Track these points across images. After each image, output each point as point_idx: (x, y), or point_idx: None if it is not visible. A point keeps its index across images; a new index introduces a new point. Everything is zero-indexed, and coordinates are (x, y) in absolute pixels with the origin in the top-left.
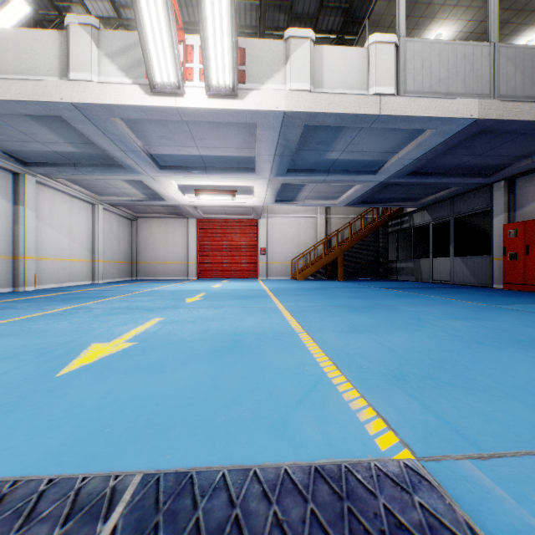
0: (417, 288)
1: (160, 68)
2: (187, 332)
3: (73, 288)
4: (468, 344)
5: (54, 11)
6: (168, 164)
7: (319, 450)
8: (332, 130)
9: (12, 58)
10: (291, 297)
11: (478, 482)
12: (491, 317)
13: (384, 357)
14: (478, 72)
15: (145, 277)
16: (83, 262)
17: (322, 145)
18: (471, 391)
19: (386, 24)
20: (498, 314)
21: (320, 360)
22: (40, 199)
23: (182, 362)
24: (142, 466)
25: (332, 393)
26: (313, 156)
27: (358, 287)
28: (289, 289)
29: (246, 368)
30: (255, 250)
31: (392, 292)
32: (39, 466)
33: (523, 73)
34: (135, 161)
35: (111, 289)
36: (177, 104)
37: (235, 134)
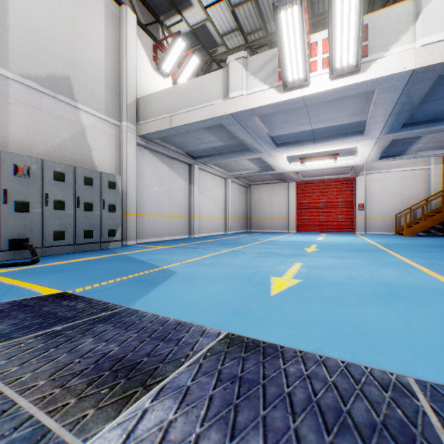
0: None
1: (292, 69)
2: (335, 276)
3: (218, 237)
4: None
5: (208, 55)
6: (283, 141)
7: None
8: None
9: (198, 95)
10: (413, 253)
11: None
12: None
13: None
14: None
15: (256, 229)
16: (220, 219)
17: None
18: None
19: None
20: None
21: None
22: (200, 179)
23: (356, 301)
24: (403, 372)
25: None
26: (438, 105)
27: None
28: (403, 245)
29: (428, 316)
30: (352, 206)
31: None
32: (322, 351)
33: None
34: (260, 144)
35: (241, 238)
36: (303, 94)
37: (349, 104)
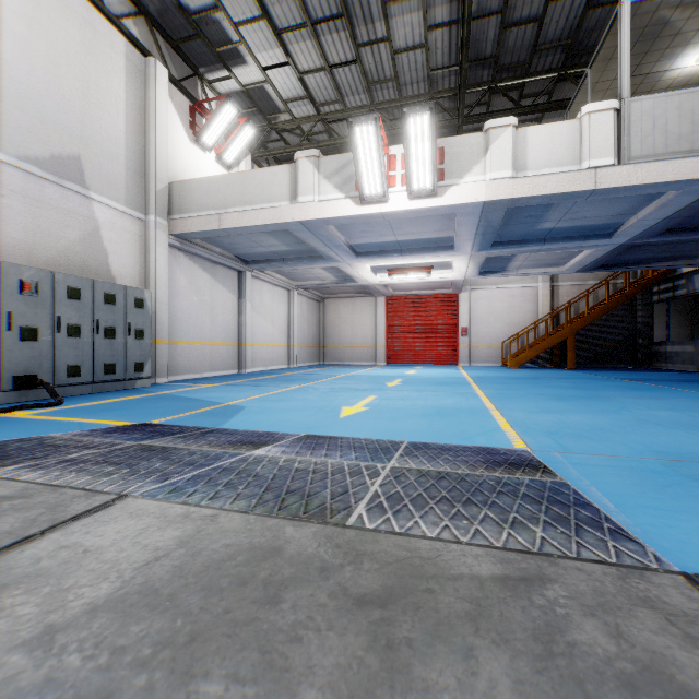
0: (677, 381)
1: (369, 184)
2: (401, 405)
3: (279, 372)
4: (643, 424)
5: (266, 121)
6: (364, 250)
7: (484, 445)
8: (541, 205)
9: (258, 192)
10: (493, 385)
11: (554, 456)
12: None
13: (552, 425)
14: None
15: (332, 361)
16: (281, 347)
17: (531, 218)
18: (597, 440)
19: (616, 65)
20: None
21: (500, 423)
22: (253, 291)
23: (406, 417)
24: (406, 441)
25: (500, 434)
26: (522, 229)
27: (588, 377)
28: (494, 378)
29: (447, 422)
30: (454, 330)
31: (631, 384)
32: (366, 437)
33: None
34: (336, 253)
35: (312, 373)
36: (382, 210)
37: (433, 221)
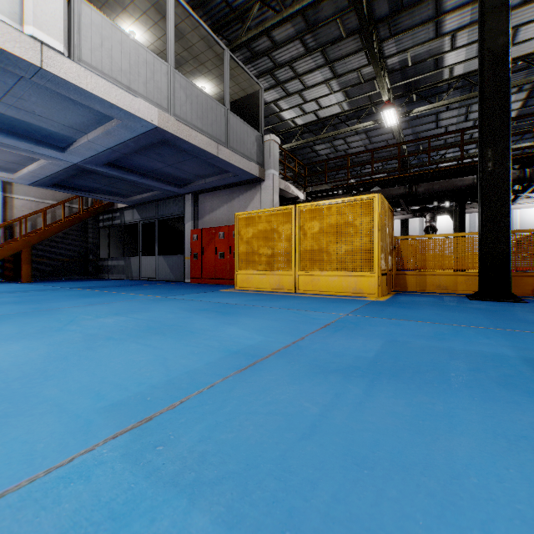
0: (118, 286)
1: None
2: None
3: None
4: (92, 343)
5: None
6: None
7: None
8: None
9: None
10: None
11: None
12: (153, 308)
13: None
14: (158, 84)
15: None
16: None
17: None
18: (1, 420)
19: None
20: (163, 305)
21: None
22: None
23: None
24: None
25: None
26: None
27: (42, 289)
28: None
29: None
30: None
31: (83, 292)
32: None
33: (193, 105)
34: None
35: None
36: None
37: None
